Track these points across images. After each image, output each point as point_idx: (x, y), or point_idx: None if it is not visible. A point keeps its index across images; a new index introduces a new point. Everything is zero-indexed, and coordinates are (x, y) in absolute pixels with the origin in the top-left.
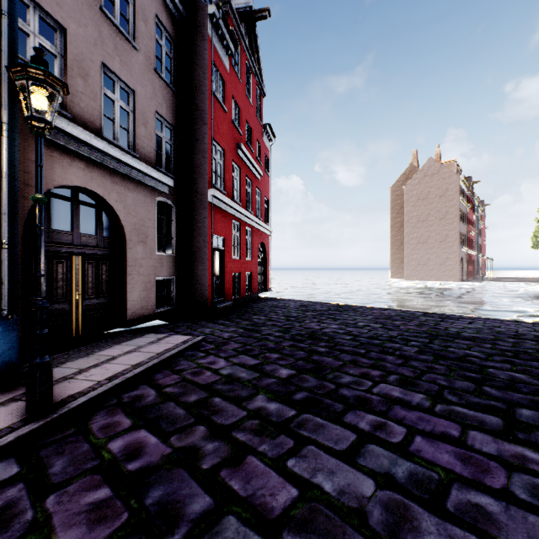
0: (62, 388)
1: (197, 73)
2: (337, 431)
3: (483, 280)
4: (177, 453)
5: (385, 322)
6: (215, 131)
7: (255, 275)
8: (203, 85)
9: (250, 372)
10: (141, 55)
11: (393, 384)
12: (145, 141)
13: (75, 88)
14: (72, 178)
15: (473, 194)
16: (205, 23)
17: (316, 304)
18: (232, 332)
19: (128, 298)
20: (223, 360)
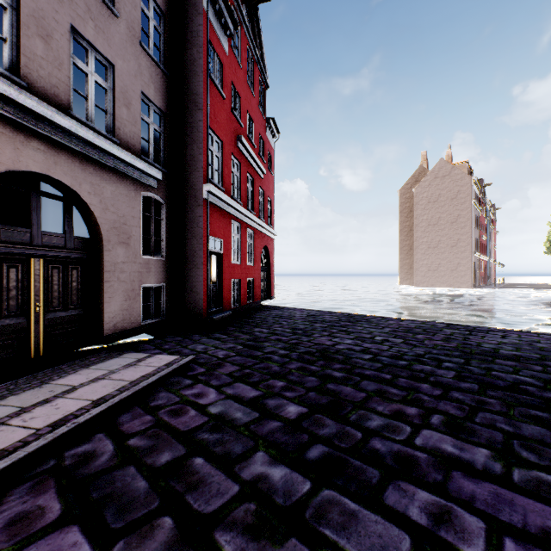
0: None
1: (191, 52)
2: (378, 528)
3: (496, 287)
4: None
5: (406, 335)
6: (211, 119)
7: (258, 282)
8: (197, 65)
9: (247, 410)
10: (123, 23)
11: (440, 430)
12: (127, 125)
13: (32, 51)
14: (27, 161)
15: (485, 198)
16: None
17: (324, 314)
18: (228, 349)
19: (105, 309)
20: (214, 390)
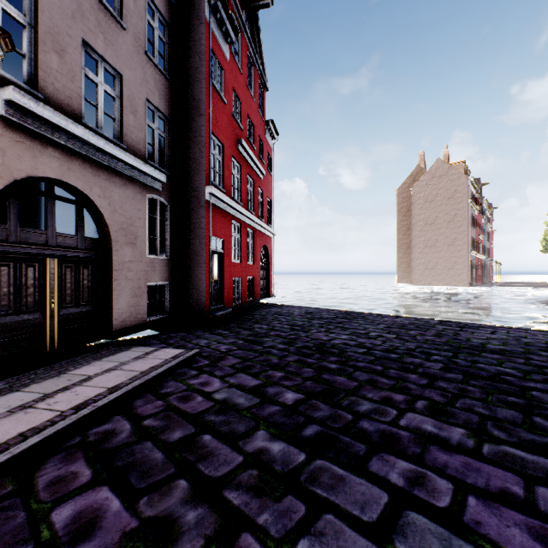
0: (14, 422)
1: (193, 60)
2: (362, 488)
3: (493, 285)
4: (144, 529)
5: (399, 331)
6: (213, 124)
7: (257, 280)
8: (200, 73)
9: (249, 397)
10: (130, 35)
11: (423, 413)
12: (134, 131)
13: (48, 65)
14: (44, 168)
15: (482, 197)
16: (202, 4)
17: (322, 311)
18: (230, 344)
19: (114, 306)
20: (218, 379)
